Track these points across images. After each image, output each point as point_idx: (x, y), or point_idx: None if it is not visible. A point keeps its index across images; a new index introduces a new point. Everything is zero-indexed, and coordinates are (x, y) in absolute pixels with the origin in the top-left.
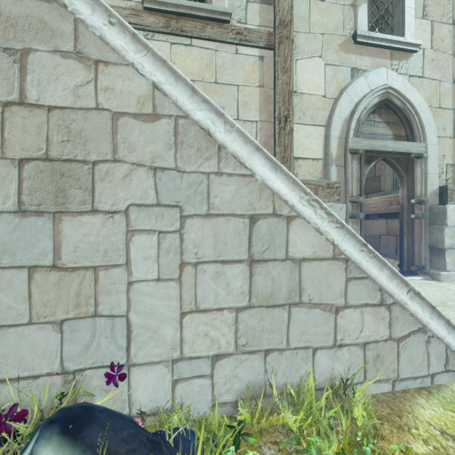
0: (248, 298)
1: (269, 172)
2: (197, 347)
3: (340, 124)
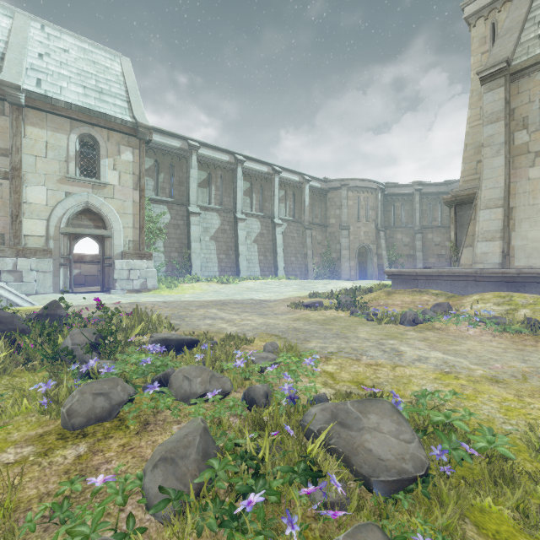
0: None
1: None
2: None
3: (57, 219)
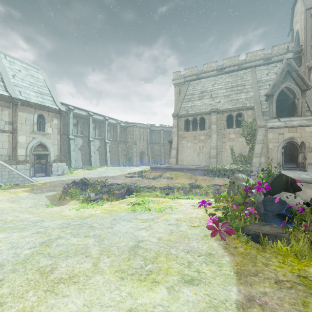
0: (9, 177)
1: (11, 167)
2: (3, 181)
3: (30, 148)
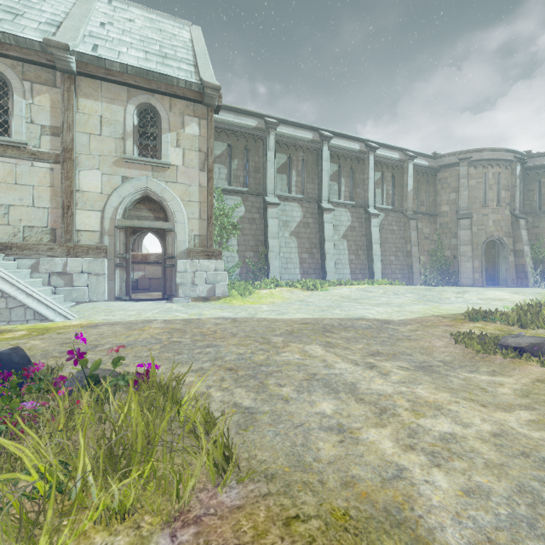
0: None
1: None
2: None
3: (112, 210)
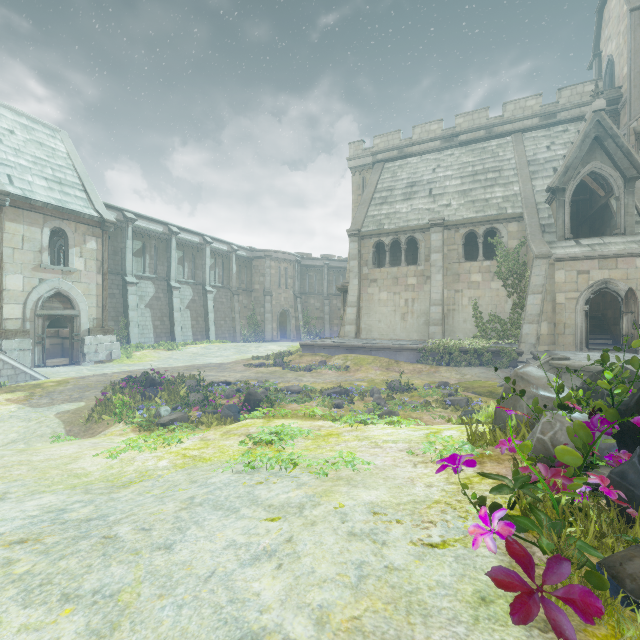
0: None
1: None
2: None
3: (33, 303)
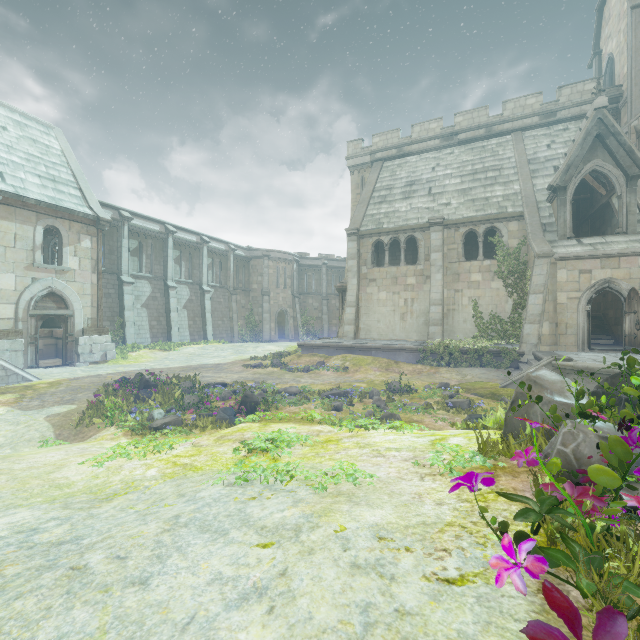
0: None
1: None
2: None
3: (25, 303)
